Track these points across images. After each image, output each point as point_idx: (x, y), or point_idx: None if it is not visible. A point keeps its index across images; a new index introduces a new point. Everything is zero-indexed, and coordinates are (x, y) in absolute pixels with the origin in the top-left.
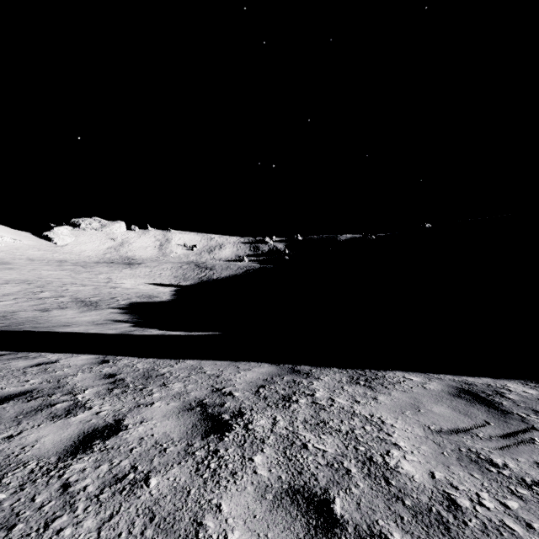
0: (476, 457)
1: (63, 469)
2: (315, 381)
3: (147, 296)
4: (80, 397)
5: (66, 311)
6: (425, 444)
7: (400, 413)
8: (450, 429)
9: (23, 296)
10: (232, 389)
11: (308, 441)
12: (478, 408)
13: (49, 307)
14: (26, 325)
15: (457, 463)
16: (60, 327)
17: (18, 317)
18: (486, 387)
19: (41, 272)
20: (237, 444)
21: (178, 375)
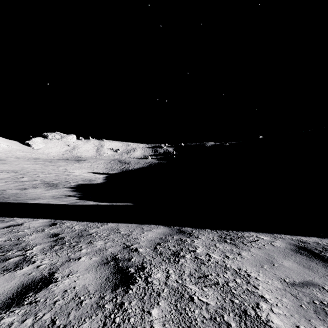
0: None
1: None
2: (195, 239)
3: (88, 180)
4: (28, 253)
5: (37, 189)
6: (285, 296)
7: (260, 266)
8: (301, 282)
9: (11, 180)
10: (138, 246)
11: (194, 294)
12: (317, 263)
13: (26, 187)
14: (10, 198)
15: (316, 317)
16: (31, 199)
17: (6, 193)
18: (316, 245)
19: (23, 165)
20: (138, 297)
21: (101, 234)
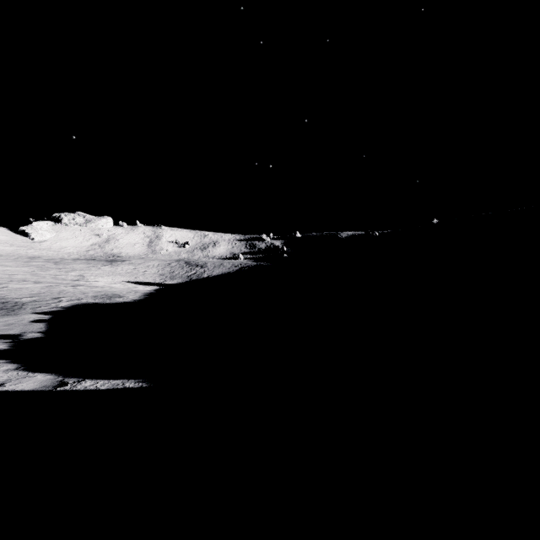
0: None
1: None
2: None
3: (109, 295)
4: None
5: None
6: None
7: None
8: None
9: None
10: None
11: None
12: None
13: None
14: None
15: None
16: None
17: None
18: None
19: None
20: None
21: None
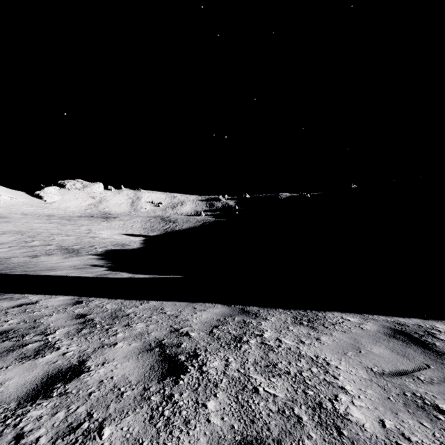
0: (422, 403)
1: (20, 416)
2: (263, 321)
3: (121, 244)
4: (50, 338)
5: (51, 257)
6: (371, 387)
7: (343, 354)
8: (392, 372)
9: (16, 245)
10: (189, 329)
11: (259, 385)
12: (414, 349)
13: (38, 254)
14: (17, 269)
15: (405, 410)
16: (45, 271)
17: (11, 262)
18: (417, 328)
19: (33, 224)
20: (191, 388)
21: (141, 315)
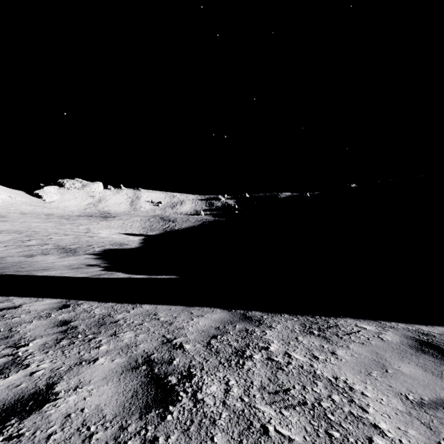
0: None
1: None
2: (267, 329)
3: (119, 243)
4: (20, 352)
5: (47, 256)
6: (412, 425)
7: (366, 374)
8: (433, 401)
9: (12, 244)
10: (183, 340)
11: (268, 421)
12: None
13: (33, 253)
14: (10, 269)
15: None
16: (39, 271)
17: (5, 262)
18: None
19: (31, 224)
20: (181, 426)
21: (131, 322)
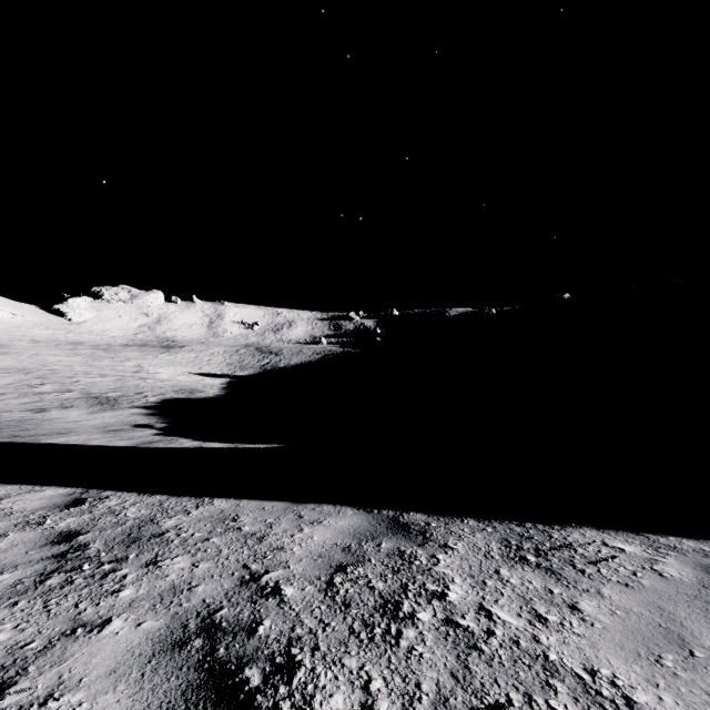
0: None
1: None
2: (441, 552)
3: (188, 390)
4: None
5: (69, 411)
6: None
7: (652, 661)
8: None
9: (13, 391)
10: (282, 576)
11: None
12: None
13: (47, 406)
14: (3, 433)
15: None
16: (51, 435)
17: None
18: None
19: (47, 358)
20: None
21: (189, 535)
